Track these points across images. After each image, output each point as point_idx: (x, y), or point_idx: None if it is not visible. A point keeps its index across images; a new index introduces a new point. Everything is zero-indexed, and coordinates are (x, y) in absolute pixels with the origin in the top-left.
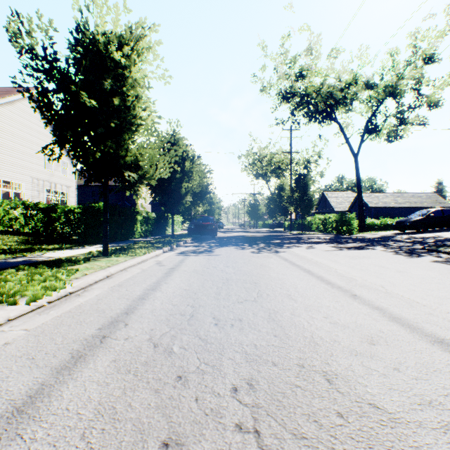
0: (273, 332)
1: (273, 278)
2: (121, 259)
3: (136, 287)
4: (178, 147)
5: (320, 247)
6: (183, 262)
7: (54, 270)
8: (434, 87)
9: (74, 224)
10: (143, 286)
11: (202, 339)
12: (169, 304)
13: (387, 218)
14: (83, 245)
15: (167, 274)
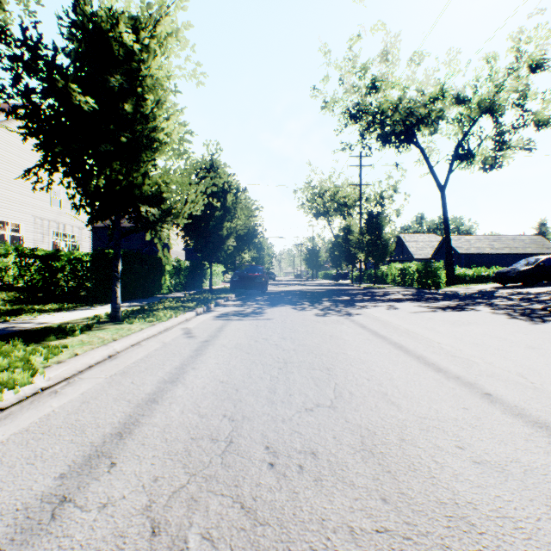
0: (378, 490)
1: (353, 360)
2: (135, 326)
3: (147, 376)
4: (218, 176)
5: (404, 307)
6: (221, 331)
7: (30, 348)
8: (545, 101)
9: (83, 276)
10: (159, 375)
11: (246, 511)
12: (194, 413)
13: (481, 267)
14: (91, 305)
15: (198, 352)
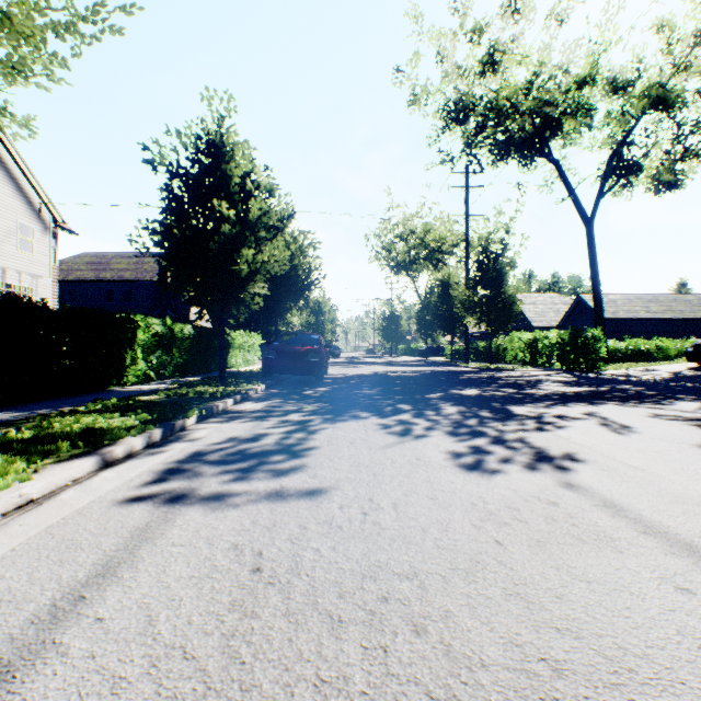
0: None
1: None
2: None
3: None
4: (234, 166)
5: (642, 424)
6: (11, 679)
7: None
8: None
9: None
10: None
11: None
12: None
13: (638, 338)
14: None
15: None
